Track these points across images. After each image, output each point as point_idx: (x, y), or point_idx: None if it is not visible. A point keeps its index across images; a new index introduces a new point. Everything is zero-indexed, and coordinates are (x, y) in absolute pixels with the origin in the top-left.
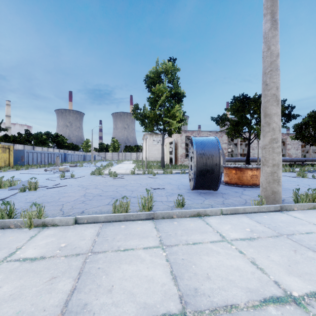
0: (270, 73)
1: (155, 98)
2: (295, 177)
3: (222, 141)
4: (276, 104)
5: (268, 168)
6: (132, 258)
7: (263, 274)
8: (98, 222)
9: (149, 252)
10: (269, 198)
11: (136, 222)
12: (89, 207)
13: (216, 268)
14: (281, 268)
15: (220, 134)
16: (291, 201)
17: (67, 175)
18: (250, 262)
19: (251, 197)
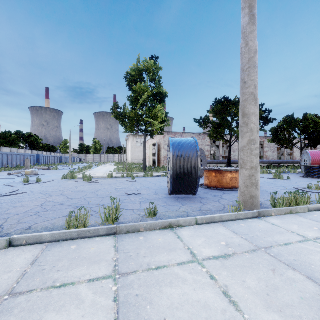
0: (249, 71)
1: (137, 97)
2: (272, 179)
3: (205, 144)
4: (254, 103)
5: (247, 171)
6: (67, 300)
7: (236, 312)
8: (41, 243)
9: (95, 287)
10: (248, 203)
11: (93, 240)
12: (40, 221)
13: (178, 308)
14: (258, 300)
15: (203, 136)
16: (269, 205)
17: (34, 179)
18: (222, 294)
19: (230, 202)
